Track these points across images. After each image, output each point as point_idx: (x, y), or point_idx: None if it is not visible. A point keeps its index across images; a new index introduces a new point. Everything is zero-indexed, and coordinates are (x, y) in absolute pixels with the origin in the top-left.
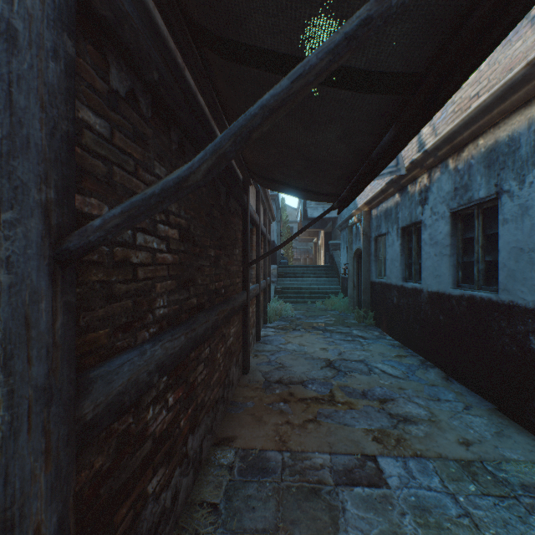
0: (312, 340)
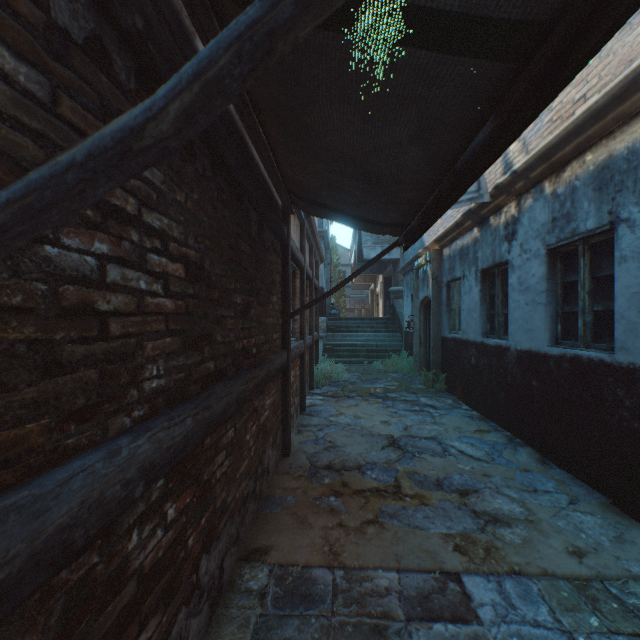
0: (370, 411)
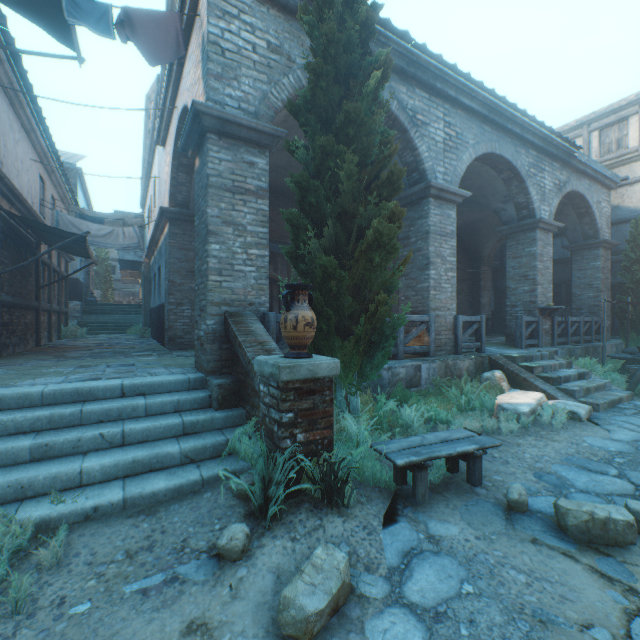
0: (95, 341)
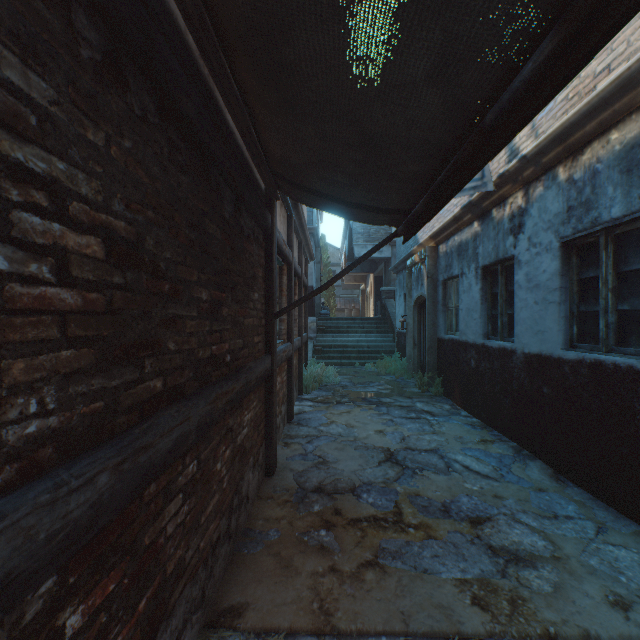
0: (363, 418)
